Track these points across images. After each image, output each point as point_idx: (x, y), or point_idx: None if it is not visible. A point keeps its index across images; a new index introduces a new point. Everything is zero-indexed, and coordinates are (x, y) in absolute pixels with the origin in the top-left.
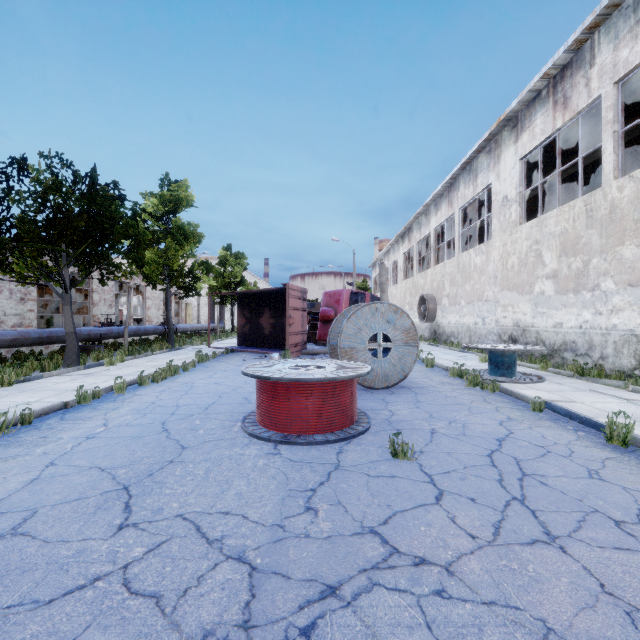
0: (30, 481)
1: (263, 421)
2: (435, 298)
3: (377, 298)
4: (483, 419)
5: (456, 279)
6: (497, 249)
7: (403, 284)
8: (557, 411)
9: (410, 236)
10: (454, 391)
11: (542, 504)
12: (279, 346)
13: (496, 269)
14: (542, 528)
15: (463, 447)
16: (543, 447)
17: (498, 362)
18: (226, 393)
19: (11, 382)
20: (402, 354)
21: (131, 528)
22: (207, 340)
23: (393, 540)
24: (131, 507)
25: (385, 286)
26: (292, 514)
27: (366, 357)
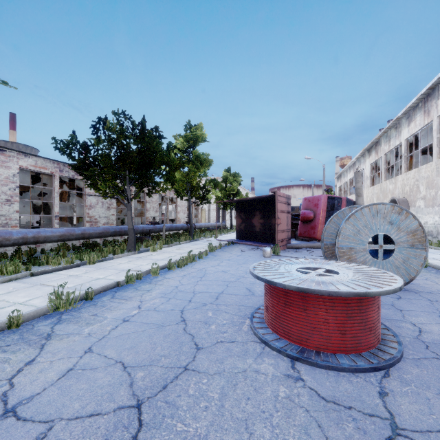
0: (66, 372)
1: (273, 326)
2: (407, 201)
3: (352, 201)
4: None
5: (435, 182)
6: None
7: (369, 190)
8: None
9: (377, 149)
10: None
11: None
12: (267, 240)
13: None
14: None
15: None
16: None
17: None
18: (232, 282)
19: (94, 261)
20: (407, 256)
21: None
22: (214, 234)
23: None
24: None
25: (360, 191)
26: None
27: (366, 258)
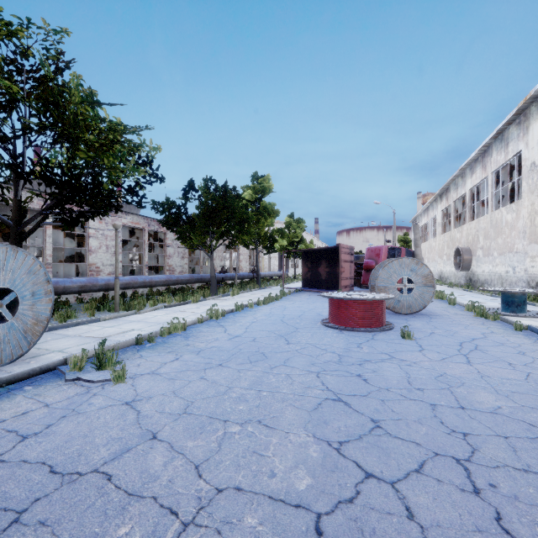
0: (245, 331)
1: (333, 321)
2: (470, 250)
3: (411, 252)
4: (471, 331)
5: (489, 233)
6: (526, 208)
7: (441, 237)
8: (534, 331)
9: (447, 195)
10: (462, 318)
11: (475, 356)
12: (332, 288)
13: (525, 225)
14: (467, 360)
15: (447, 339)
16: (501, 343)
17: (508, 301)
18: (306, 311)
19: (197, 301)
20: (422, 292)
21: (292, 344)
22: (279, 283)
23: (394, 356)
24: (288, 340)
25: (418, 242)
26: (352, 347)
27: (395, 293)
